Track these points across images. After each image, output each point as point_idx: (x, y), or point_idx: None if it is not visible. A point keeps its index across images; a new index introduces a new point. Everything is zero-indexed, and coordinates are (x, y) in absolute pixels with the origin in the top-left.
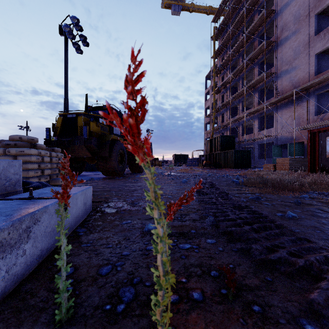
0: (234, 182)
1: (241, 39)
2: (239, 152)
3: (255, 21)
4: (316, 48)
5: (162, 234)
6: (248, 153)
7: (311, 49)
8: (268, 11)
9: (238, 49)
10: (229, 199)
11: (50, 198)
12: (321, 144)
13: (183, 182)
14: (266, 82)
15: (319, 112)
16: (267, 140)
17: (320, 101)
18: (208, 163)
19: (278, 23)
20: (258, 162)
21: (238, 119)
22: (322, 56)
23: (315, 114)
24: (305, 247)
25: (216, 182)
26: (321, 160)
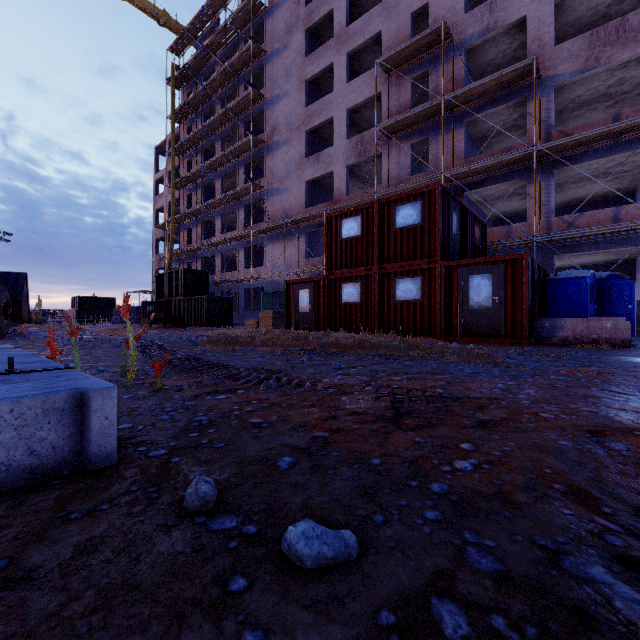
0: (192, 342)
1: (219, 114)
2: (215, 301)
3: (239, 97)
4: (307, 174)
5: (133, 340)
6: (229, 302)
7: (302, 172)
8: (256, 93)
9: (215, 126)
10: (175, 354)
11: (5, 348)
12: (295, 298)
13: (117, 346)
14: (255, 197)
15: (310, 254)
16: (256, 283)
17: (311, 240)
18: (161, 317)
19: (269, 117)
20: (244, 317)
21: (216, 243)
22: (313, 185)
23: (306, 256)
24: (204, 362)
25: (168, 344)
26: (295, 315)
